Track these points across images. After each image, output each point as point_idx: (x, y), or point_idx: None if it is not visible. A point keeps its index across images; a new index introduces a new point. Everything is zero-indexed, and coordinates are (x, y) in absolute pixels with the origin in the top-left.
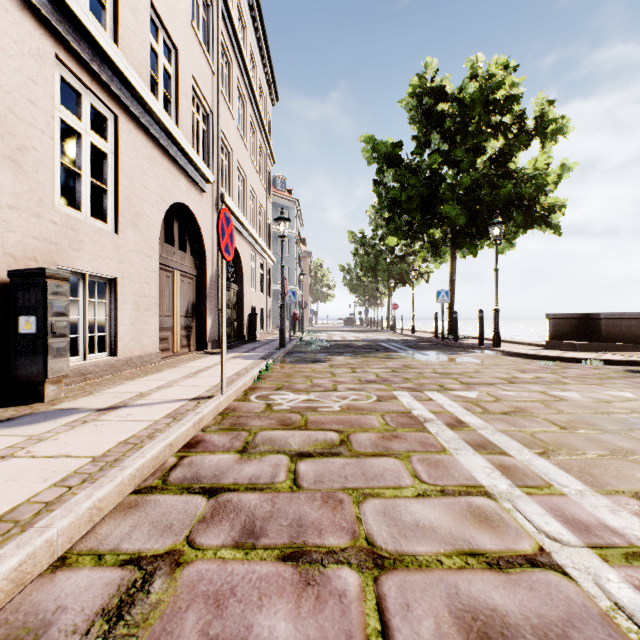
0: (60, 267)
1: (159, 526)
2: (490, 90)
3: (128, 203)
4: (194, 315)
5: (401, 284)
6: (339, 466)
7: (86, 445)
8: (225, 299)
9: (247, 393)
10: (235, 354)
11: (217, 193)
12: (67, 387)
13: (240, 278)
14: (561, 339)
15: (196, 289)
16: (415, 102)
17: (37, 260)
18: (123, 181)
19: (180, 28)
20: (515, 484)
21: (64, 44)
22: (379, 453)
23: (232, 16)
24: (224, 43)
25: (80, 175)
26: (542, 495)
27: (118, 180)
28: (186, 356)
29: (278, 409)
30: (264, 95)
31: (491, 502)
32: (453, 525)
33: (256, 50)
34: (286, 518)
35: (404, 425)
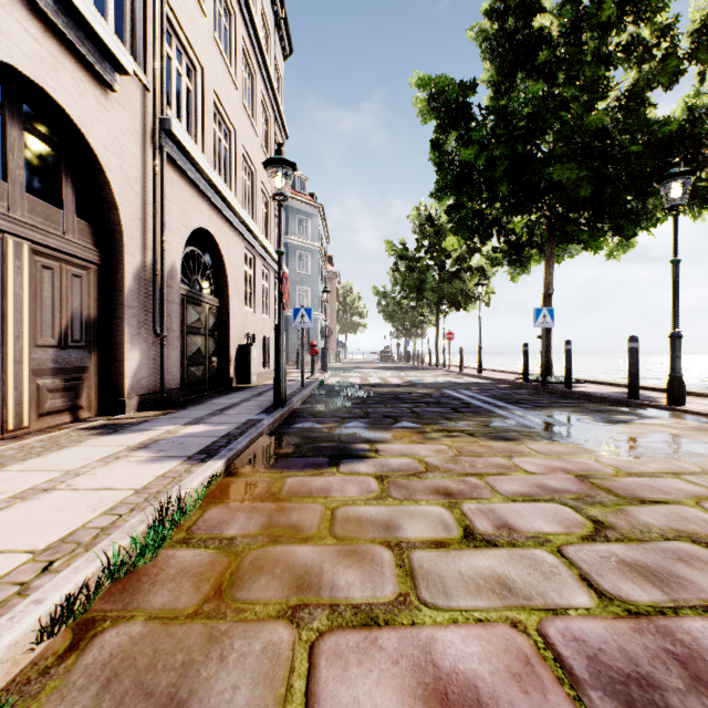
0: None
1: None
2: None
3: None
4: (93, 344)
5: (452, 309)
6: None
7: None
8: None
9: None
10: (160, 431)
11: (153, 111)
12: None
13: (223, 287)
14: None
15: (100, 292)
16: (494, 23)
17: None
18: None
19: None
20: None
21: None
22: None
23: None
24: None
25: None
26: None
27: None
28: (29, 441)
29: None
30: (270, 33)
31: None
32: None
33: None
34: None
35: None
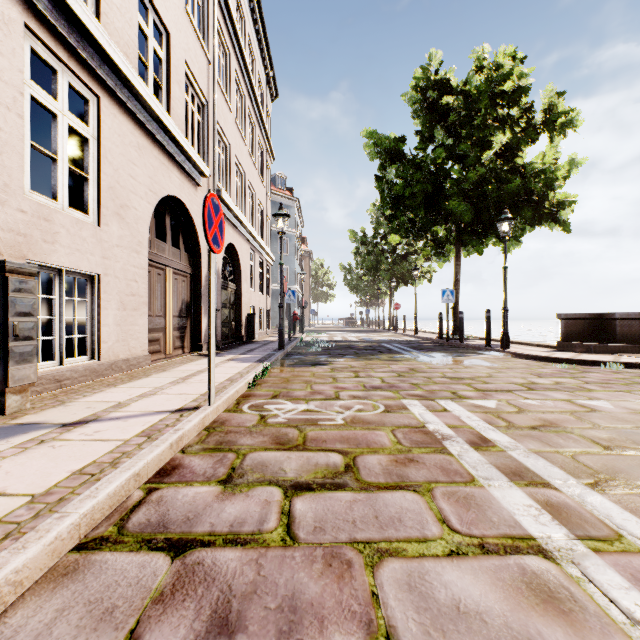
0: (31, 261)
1: (96, 610)
2: (497, 82)
3: (112, 193)
4: (188, 315)
5: (403, 284)
6: (345, 504)
7: (30, 476)
8: (213, 297)
9: (240, 402)
10: (231, 356)
11: (213, 187)
12: (38, 395)
13: (238, 277)
14: (573, 340)
15: (191, 288)
16: (419, 95)
17: (1, 253)
18: (107, 169)
19: (172, 11)
20: (574, 534)
21: (35, 12)
22: (393, 484)
23: (229, 4)
24: (221, 32)
25: (56, 160)
26: (615, 553)
27: (101, 168)
28: (179, 358)
29: (273, 422)
30: (263, 90)
31: (550, 565)
32: (507, 609)
33: (255, 43)
34: (274, 595)
35: (419, 444)
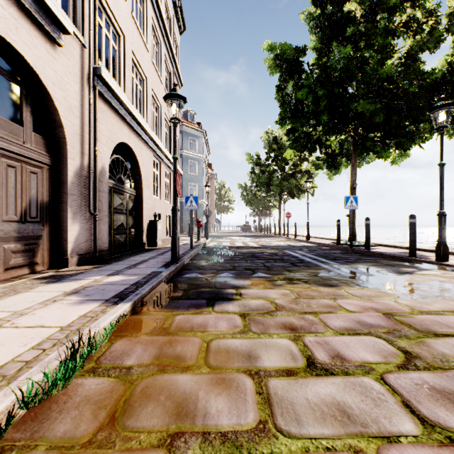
0: None
1: None
2: None
3: None
4: (45, 220)
5: (289, 197)
6: None
7: None
8: None
9: None
10: (89, 280)
11: (88, 61)
12: None
13: (138, 182)
14: None
15: (51, 184)
16: (318, 9)
17: None
18: None
19: None
20: None
21: None
22: None
23: None
24: None
25: None
26: None
27: None
28: None
29: None
30: (170, 16)
31: None
32: None
33: None
34: None
35: None
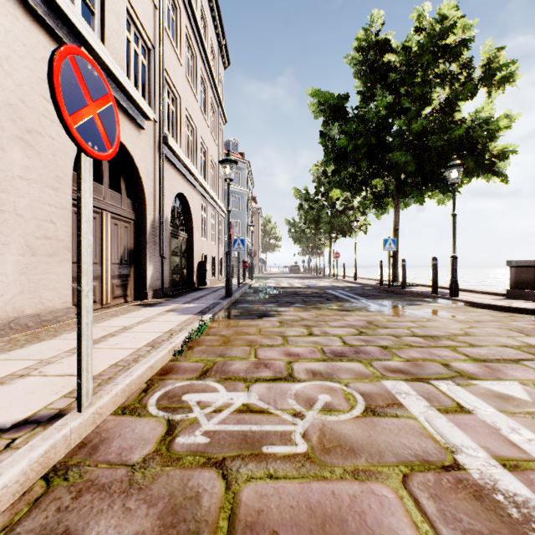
0: None
1: None
2: (439, 36)
3: (12, 112)
4: (132, 262)
5: (341, 235)
6: None
7: None
8: (90, 229)
9: (150, 386)
10: (173, 306)
11: (159, 133)
12: None
13: (190, 226)
14: (524, 288)
15: (135, 234)
16: (361, 56)
17: None
18: (2, 80)
19: None
20: None
21: None
22: None
23: None
24: None
25: None
26: None
27: None
28: (115, 309)
29: (183, 448)
30: (216, 56)
31: None
32: None
33: (207, 9)
34: None
35: None
